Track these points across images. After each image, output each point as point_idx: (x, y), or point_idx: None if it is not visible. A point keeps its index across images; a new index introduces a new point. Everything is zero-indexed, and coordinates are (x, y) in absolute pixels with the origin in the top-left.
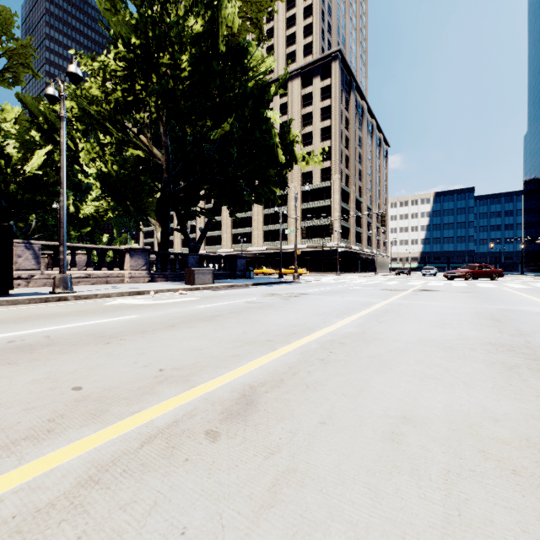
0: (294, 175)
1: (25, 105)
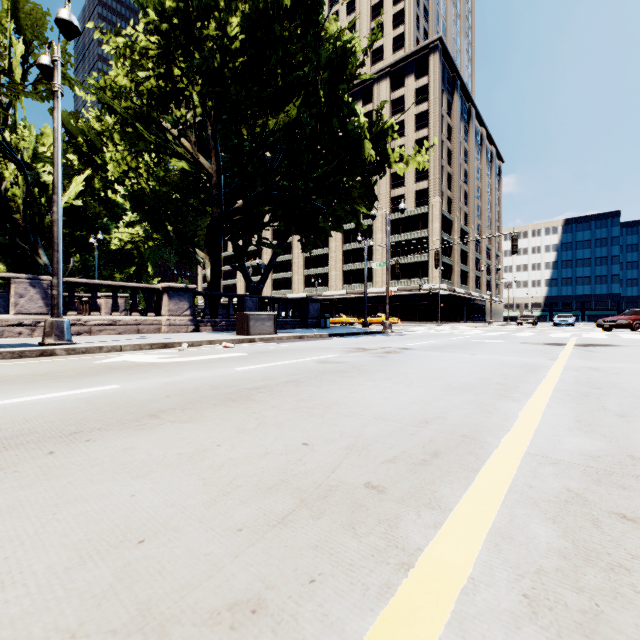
0: (381, 200)
1: (63, 124)
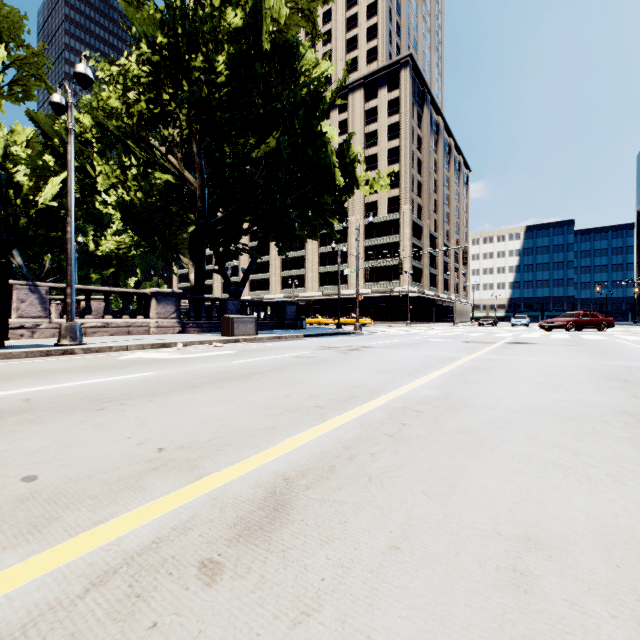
0: (356, 205)
1: (38, 124)
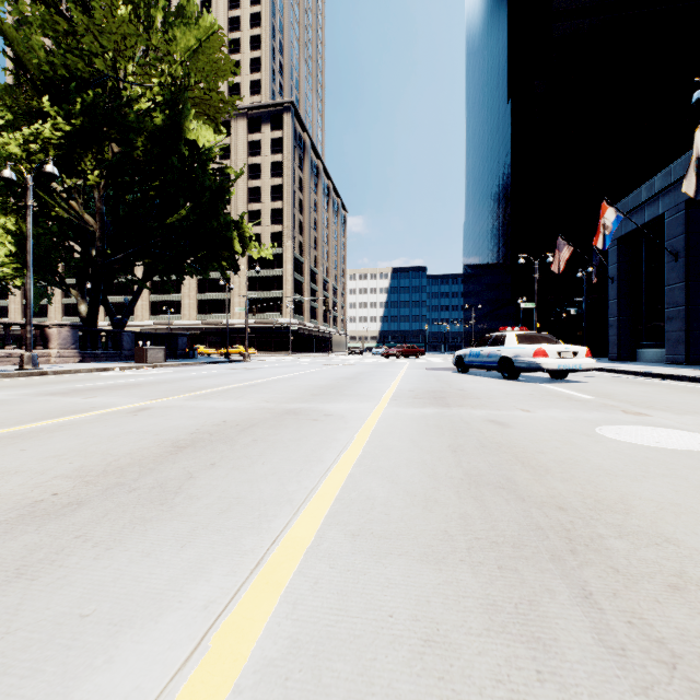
0: None
1: None
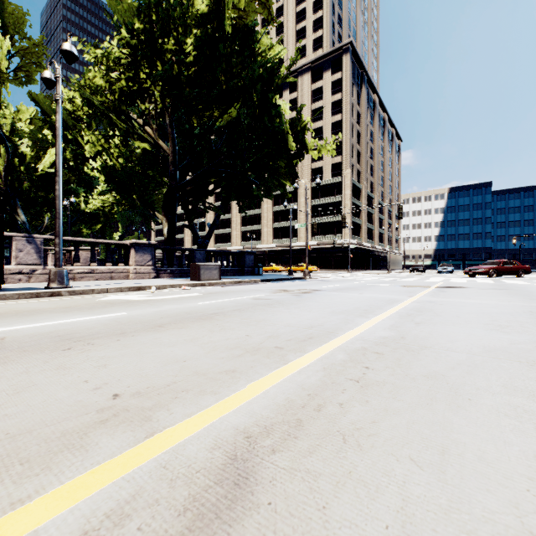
0: (304, 171)
1: (38, 104)
